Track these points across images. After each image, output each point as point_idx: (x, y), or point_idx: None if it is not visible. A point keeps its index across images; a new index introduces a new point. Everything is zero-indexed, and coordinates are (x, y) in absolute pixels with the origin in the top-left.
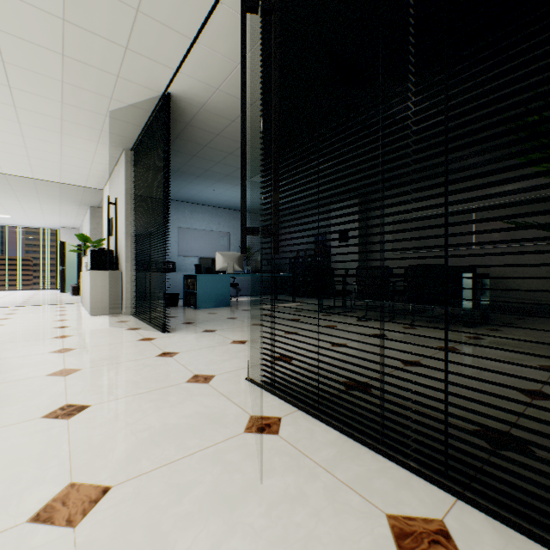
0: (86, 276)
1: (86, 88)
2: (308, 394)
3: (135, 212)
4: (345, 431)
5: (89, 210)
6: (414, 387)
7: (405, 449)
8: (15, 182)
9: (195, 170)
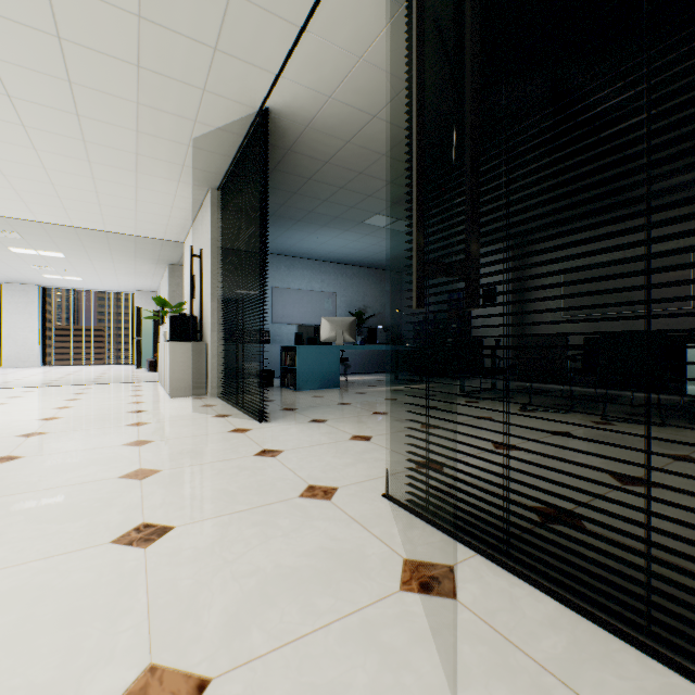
0: (164, 348)
1: (165, 110)
2: (483, 527)
3: (222, 268)
4: (567, 601)
5: (168, 268)
6: (655, 523)
7: (693, 648)
8: (86, 237)
9: (295, 212)
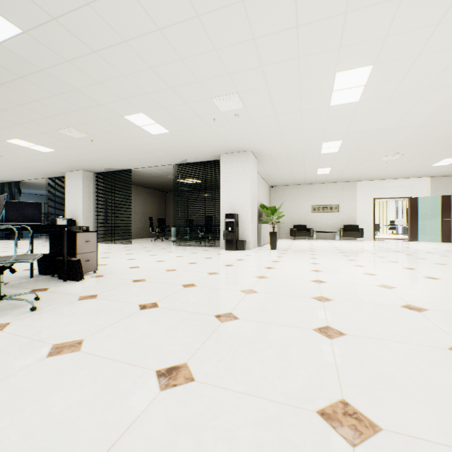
0: None
1: None
2: None
3: None
4: None
5: None
6: None
7: None
8: None
9: (22, 187)
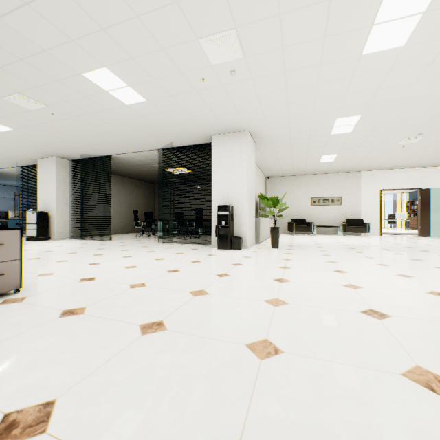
0: None
1: None
2: None
3: None
4: None
5: None
6: None
7: None
8: None
9: None
